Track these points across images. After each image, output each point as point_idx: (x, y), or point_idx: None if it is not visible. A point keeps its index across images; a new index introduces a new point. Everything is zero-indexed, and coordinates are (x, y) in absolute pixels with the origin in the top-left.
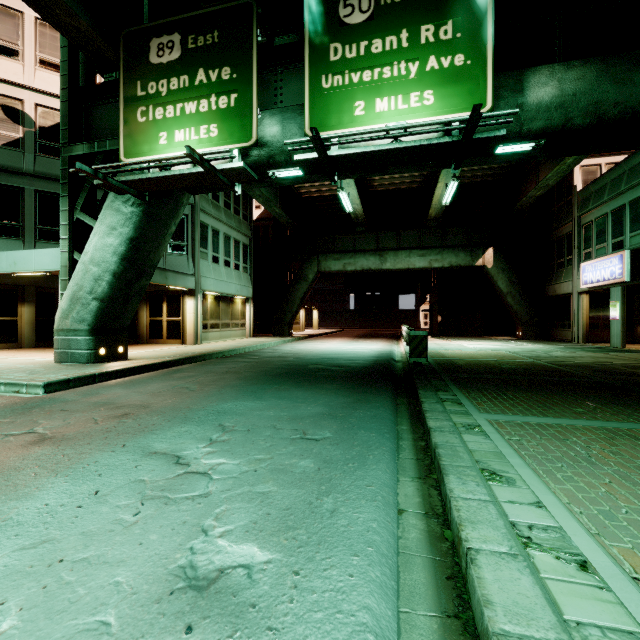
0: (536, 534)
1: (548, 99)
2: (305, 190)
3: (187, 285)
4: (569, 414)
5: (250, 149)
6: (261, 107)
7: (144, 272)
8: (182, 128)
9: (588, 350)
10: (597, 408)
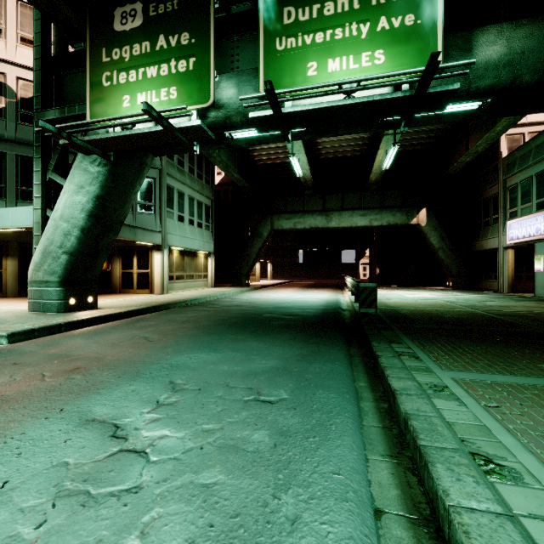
0: None
1: (496, 57)
2: (260, 158)
3: (154, 241)
4: (536, 371)
5: (208, 111)
6: (219, 73)
7: (111, 228)
8: (144, 91)
9: (517, 299)
10: None
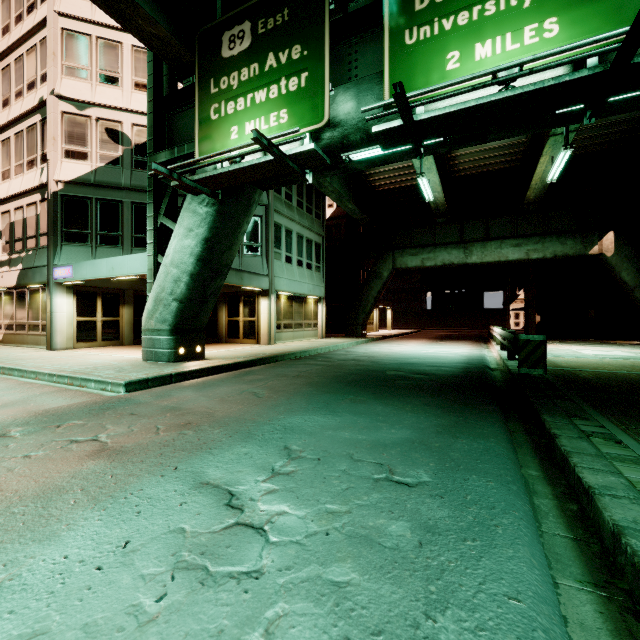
0: None
1: None
2: (379, 183)
3: (261, 285)
4: None
5: (322, 132)
6: (334, 86)
7: (219, 272)
8: (252, 119)
9: None
10: None
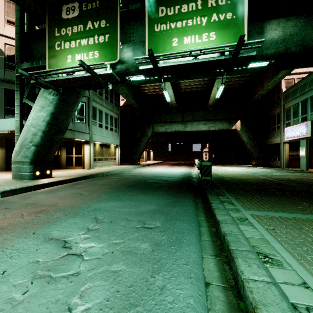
0: None
1: (277, 37)
2: (146, 91)
3: (85, 138)
4: (296, 210)
5: (116, 65)
6: (122, 43)
7: (60, 131)
8: (79, 53)
9: (290, 172)
10: (310, 206)
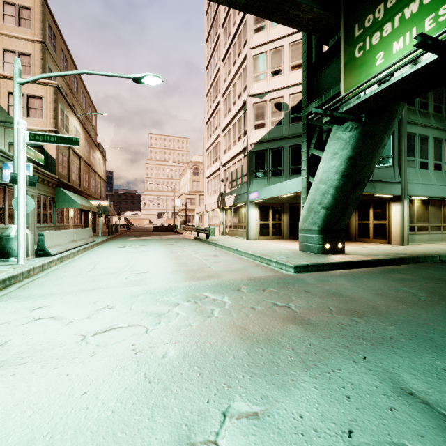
0: None
1: None
2: None
3: (393, 192)
4: None
5: None
6: None
7: (358, 184)
8: (400, 36)
9: None
10: None
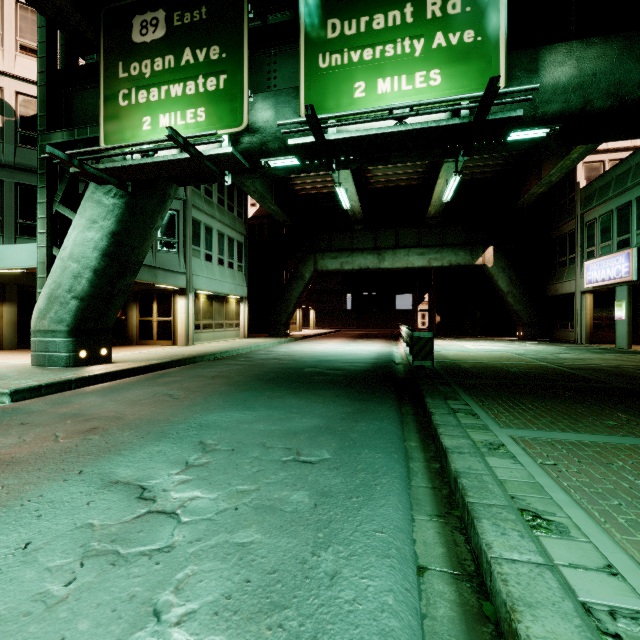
0: (625, 628)
1: (565, 80)
2: (301, 187)
3: (178, 284)
4: (602, 429)
5: (241, 135)
6: (253, 92)
7: (128, 269)
8: (167, 112)
9: (594, 351)
10: (631, 420)
